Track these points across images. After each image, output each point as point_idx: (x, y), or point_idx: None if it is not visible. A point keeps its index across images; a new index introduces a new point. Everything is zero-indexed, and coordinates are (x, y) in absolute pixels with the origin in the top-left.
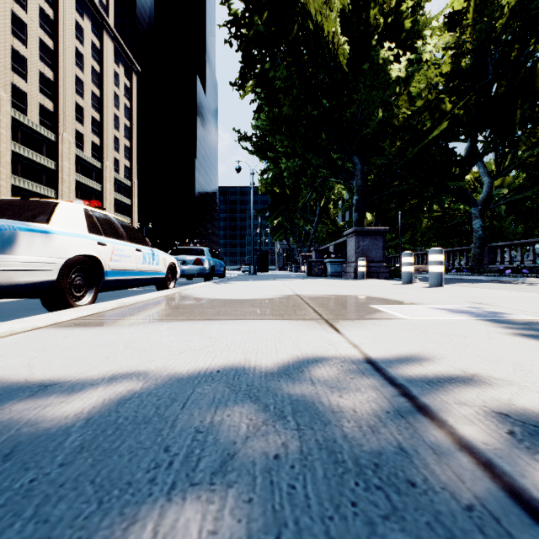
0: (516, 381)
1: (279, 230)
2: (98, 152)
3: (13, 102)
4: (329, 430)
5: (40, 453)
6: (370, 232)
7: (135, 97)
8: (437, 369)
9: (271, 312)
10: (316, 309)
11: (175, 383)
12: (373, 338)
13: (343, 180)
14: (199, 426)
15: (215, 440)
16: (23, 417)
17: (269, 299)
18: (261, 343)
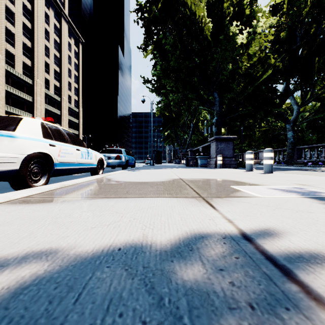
0: None
1: (168, 138)
2: (59, 91)
3: (6, 60)
4: None
5: None
6: (225, 139)
7: (81, 58)
8: (307, 246)
9: (164, 191)
10: (194, 189)
11: (78, 264)
12: (241, 213)
13: (207, 107)
14: None
15: None
16: None
17: (162, 181)
18: (157, 218)
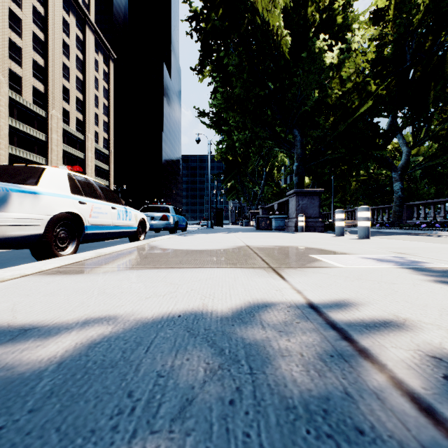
0: (444, 326)
1: (232, 191)
2: (82, 126)
3: (10, 84)
4: (280, 374)
5: (12, 398)
6: (308, 193)
7: (112, 80)
8: (372, 313)
9: (226, 261)
10: (264, 258)
11: (141, 327)
12: (314, 284)
13: (285, 150)
14: (160, 370)
15: (175, 385)
16: (1, 361)
17: (223, 249)
18: (217, 289)
